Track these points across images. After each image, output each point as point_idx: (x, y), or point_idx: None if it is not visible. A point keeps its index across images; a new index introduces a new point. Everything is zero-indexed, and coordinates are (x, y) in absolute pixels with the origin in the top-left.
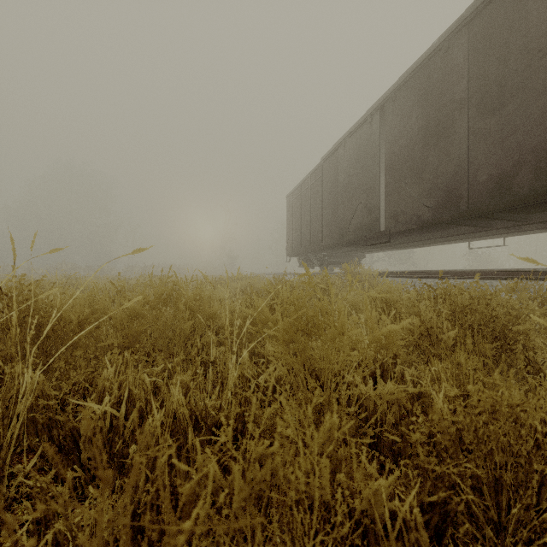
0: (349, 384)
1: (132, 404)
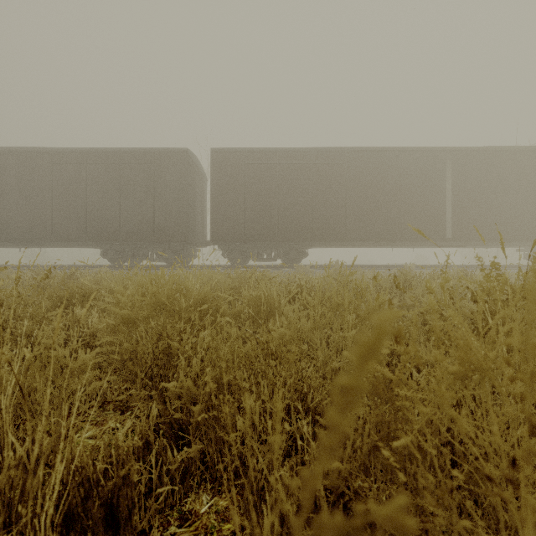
0: None
1: None
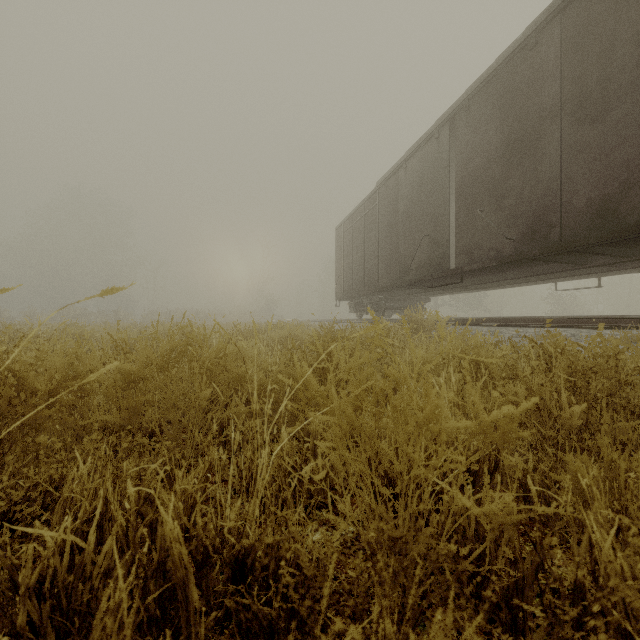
0: (433, 484)
1: (110, 523)
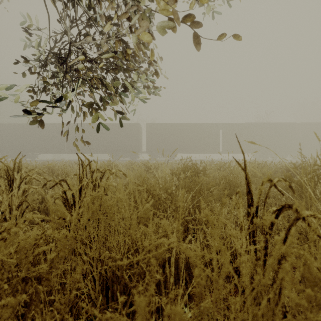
0: None
1: None
